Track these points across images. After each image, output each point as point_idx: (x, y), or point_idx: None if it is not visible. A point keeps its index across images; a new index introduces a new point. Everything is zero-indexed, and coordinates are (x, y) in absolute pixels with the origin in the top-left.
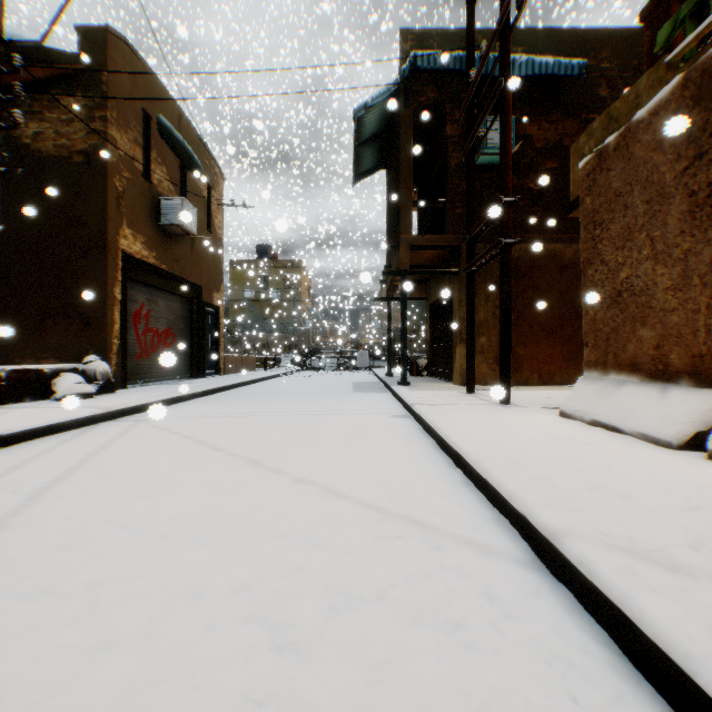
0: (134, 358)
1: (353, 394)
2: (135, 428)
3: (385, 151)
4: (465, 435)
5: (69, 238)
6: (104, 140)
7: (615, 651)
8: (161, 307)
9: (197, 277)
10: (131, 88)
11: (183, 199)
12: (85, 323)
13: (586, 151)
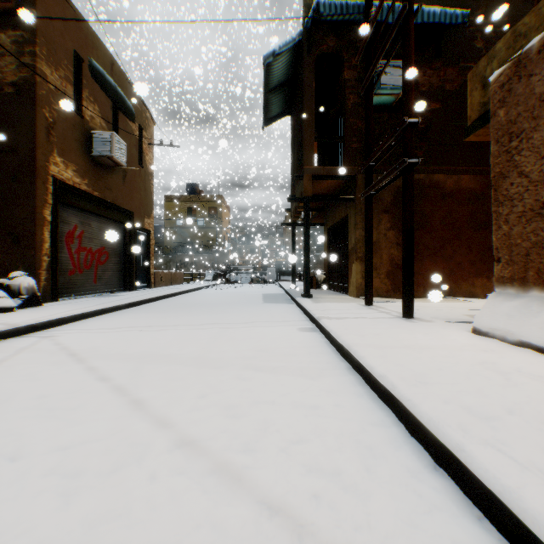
0: (67, 274)
1: (262, 305)
2: (33, 348)
3: (290, 100)
4: (391, 364)
5: (1, 163)
6: (33, 73)
7: None
8: (95, 229)
9: (129, 204)
10: (63, 30)
11: (112, 134)
12: (15, 241)
13: (488, 74)
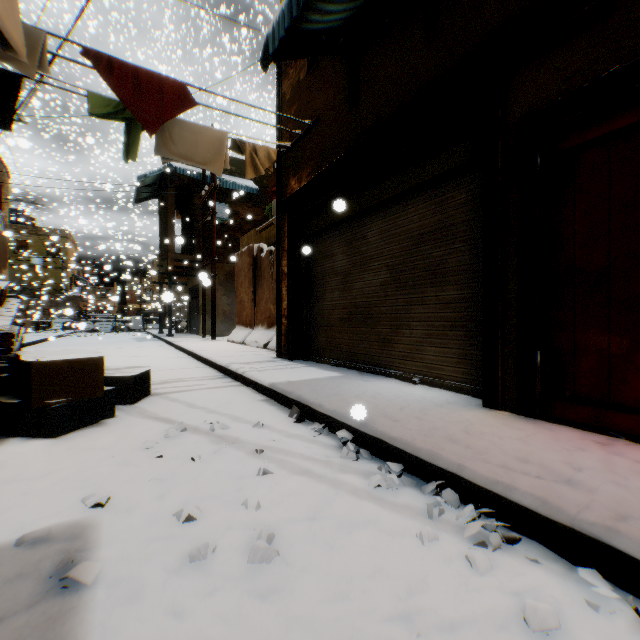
0: None
1: (138, 342)
2: None
3: (158, 189)
4: (188, 345)
5: None
6: None
7: (195, 359)
8: None
9: None
10: None
11: None
12: None
13: (243, 244)
